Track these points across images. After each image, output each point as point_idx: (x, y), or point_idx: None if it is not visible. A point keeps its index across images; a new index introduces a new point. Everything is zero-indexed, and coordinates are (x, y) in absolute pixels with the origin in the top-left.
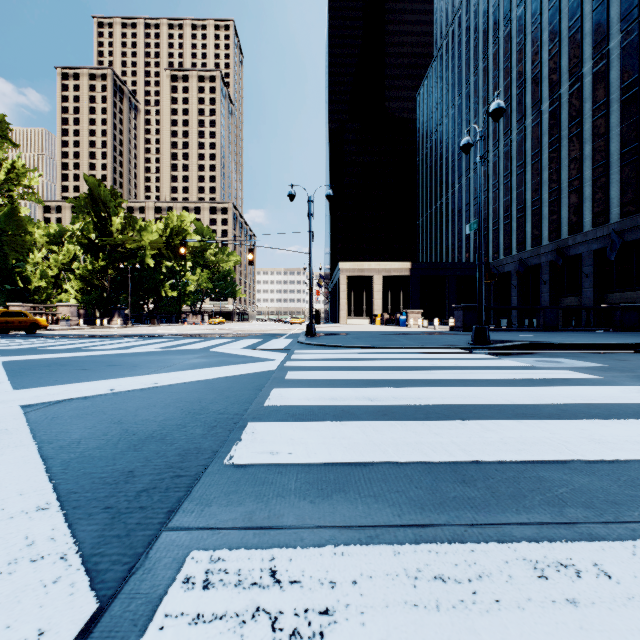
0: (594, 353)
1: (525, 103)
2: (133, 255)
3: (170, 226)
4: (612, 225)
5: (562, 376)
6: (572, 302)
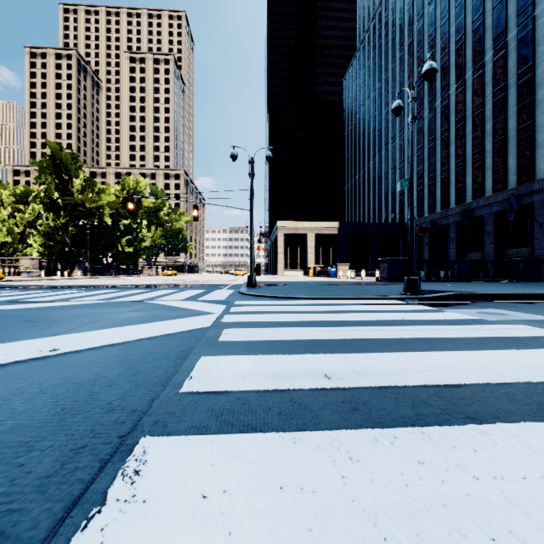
0: (524, 303)
1: (435, 87)
2: (92, 213)
3: (126, 188)
4: (510, 191)
5: (527, 333)
6: (475, 257)
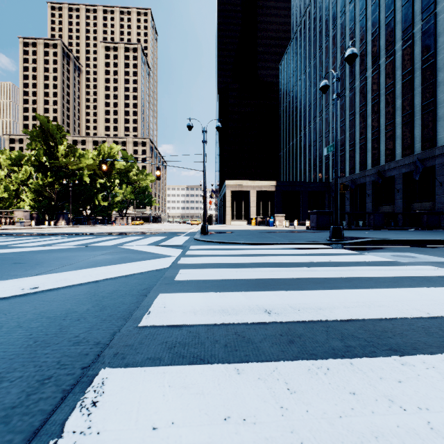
0: (429, 248)
1: (355, 71)
2: (74, 174)
3: (102, 153)
4: (416, 155)
5: (435, 273)
6: (387, 209)
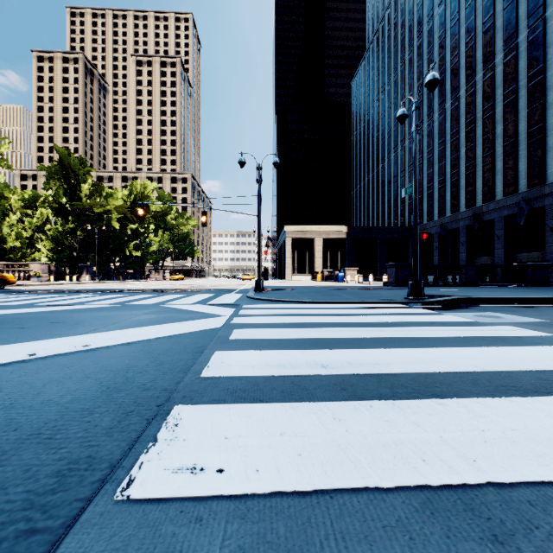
0: (523, 307)
1: (445, 89)
2: (100, 218)
3: (134, 192)
4: (520, 194)
5: (513, 333)
6: (486, 261)
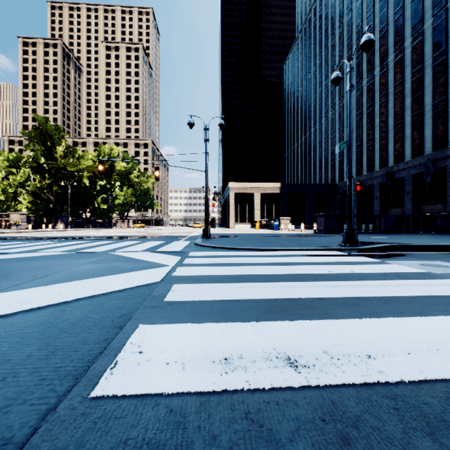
0: None
1: (362, 69)
2: (72, 176)
3: (102, 154)
4: (426, 156)
5: None
6: (396, 212)
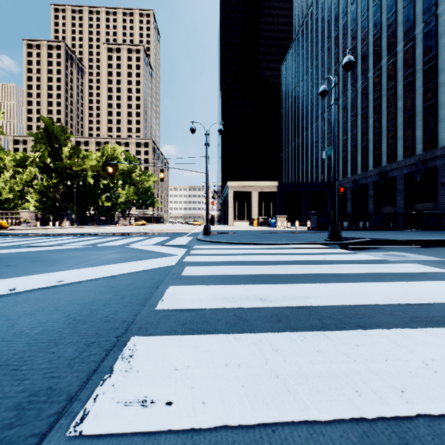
0: (423, 248)
1: (357, 71)
2: (78, 175)
3: (105, 154)
4: (417, 156)
5: (418, 270)
6: (389, 210)
